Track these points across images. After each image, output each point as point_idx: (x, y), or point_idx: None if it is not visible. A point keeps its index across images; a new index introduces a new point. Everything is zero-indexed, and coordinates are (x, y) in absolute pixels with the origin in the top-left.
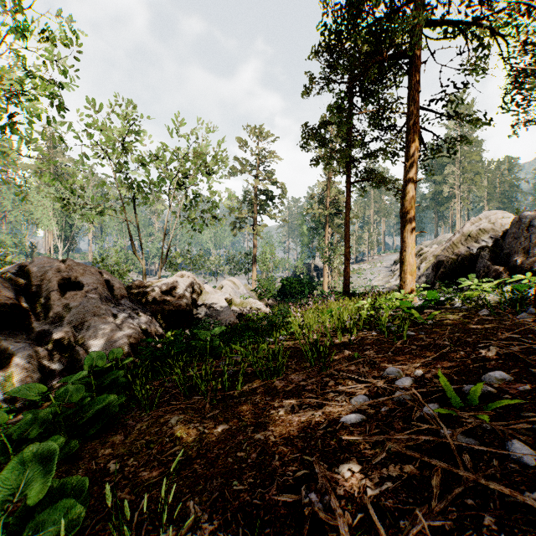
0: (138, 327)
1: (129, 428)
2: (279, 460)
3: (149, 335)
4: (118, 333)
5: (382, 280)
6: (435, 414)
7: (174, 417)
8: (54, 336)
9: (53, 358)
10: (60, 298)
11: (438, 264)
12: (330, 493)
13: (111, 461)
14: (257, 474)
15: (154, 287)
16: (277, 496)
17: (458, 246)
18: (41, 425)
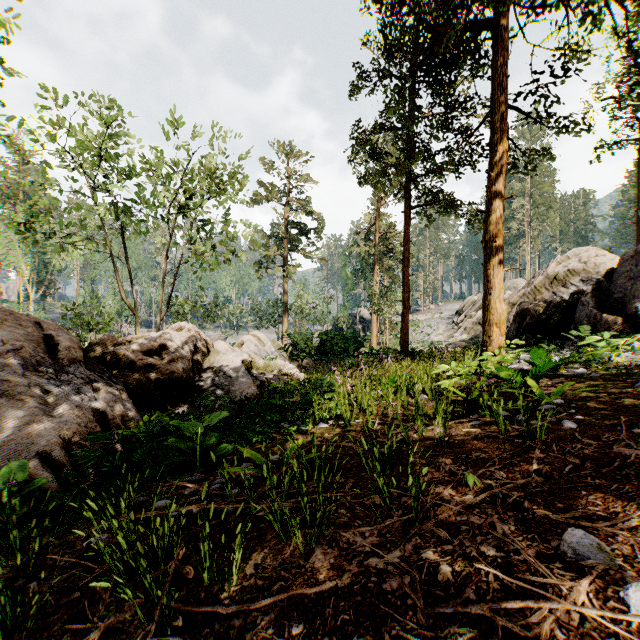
0: (90, 411)
1: None
2: None
3: (110, 423)
4: (43, 427)
5: (443, 335)
6: None
7: None
8: None
9: None
10: None
11: (522, 313)
12: None
13: None
14: None
15: (132, 346)
16: None
17: (541, 291)
18: None
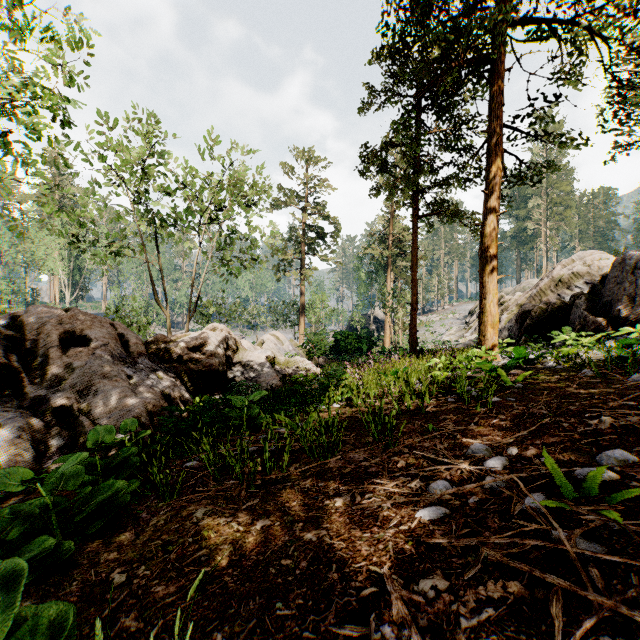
0: (159, 391)
1: (142, 523)
2: (337, 571)
3: (172, 402)
4: (133, 400)
5: (455, 335)
6: (545, 509)
7: (200, 509)
8: (53, 403)
9: (50, 430)
10: (61, 356)
11: (523, 314)
12: (410, 624)
13: (116, 569)
14: (308, 592)
15: (179, 343)
16: (337, 627)
17: (547, 293)
18: (24, 522)
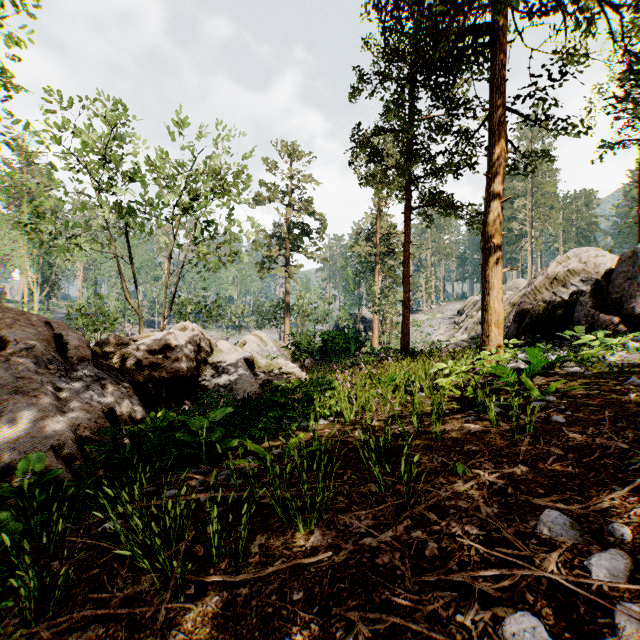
0: (99, 407)
1: None
2: None
3: (118, 419)
4: (56, 422)
5: (444, 335)
6: None
7: None
8: None
9: None
10: None
11: (521, 313)
12: None
13: None
14: None
15: (138, 345)
16: None
17: (541, 292)
18: None
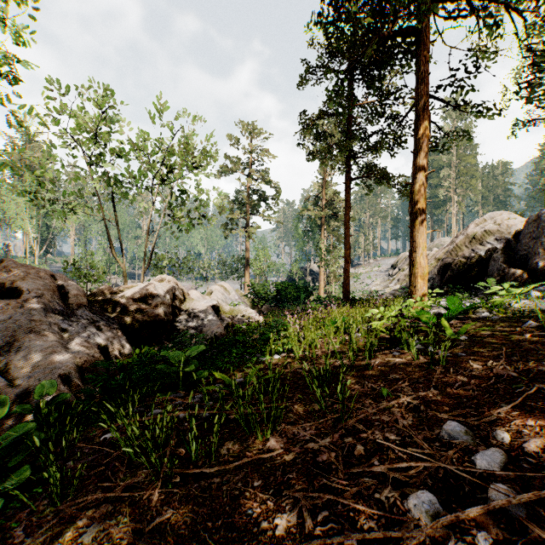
0: (95, 344)
1: None
2: None
3: (110, 354)
4: (62, 356)
5: (380, 285)
6: None
7: (93, 524)
8: None
9: None
10: None
11: (444, 267)
12: None
13: None
14: None
15: (125, 294)
16: None
17: (462, 249)
18: None
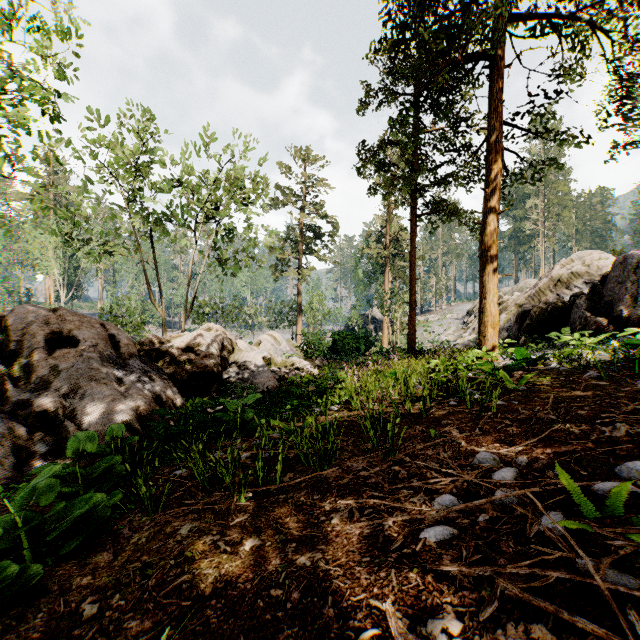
0: (150, 394)
1: (122, 541)
2: (333, 605)
3: (164, 404)
4: (122, 403)
5: (453, 335)
6: (568, 534)
7: (186, 524)
8: (37, 407)
9: (34, 436)
10: (47, 358)
11: (523, 314)
12: None
13: (88, 597)
14: (300, 631)
15: (173, 343)
16: None
17: (546, 293)
18: None
